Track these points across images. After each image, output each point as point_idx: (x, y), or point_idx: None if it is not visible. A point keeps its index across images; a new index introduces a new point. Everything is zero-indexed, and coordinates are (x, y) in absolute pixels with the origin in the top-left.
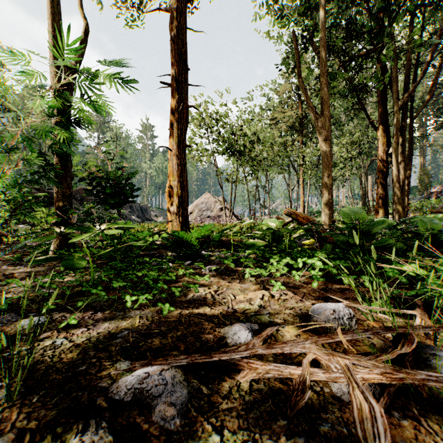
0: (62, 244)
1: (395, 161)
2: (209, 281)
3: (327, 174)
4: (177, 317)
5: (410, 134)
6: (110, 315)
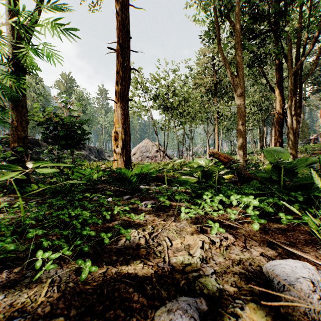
0: (17, 180)
1: (290, 114)
2: (144, 219)
3: (241, 123)
4: (99, 282)
5: (299, 95)
6: (17, 276)
